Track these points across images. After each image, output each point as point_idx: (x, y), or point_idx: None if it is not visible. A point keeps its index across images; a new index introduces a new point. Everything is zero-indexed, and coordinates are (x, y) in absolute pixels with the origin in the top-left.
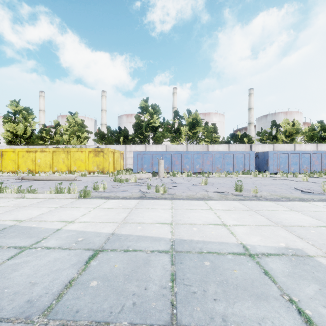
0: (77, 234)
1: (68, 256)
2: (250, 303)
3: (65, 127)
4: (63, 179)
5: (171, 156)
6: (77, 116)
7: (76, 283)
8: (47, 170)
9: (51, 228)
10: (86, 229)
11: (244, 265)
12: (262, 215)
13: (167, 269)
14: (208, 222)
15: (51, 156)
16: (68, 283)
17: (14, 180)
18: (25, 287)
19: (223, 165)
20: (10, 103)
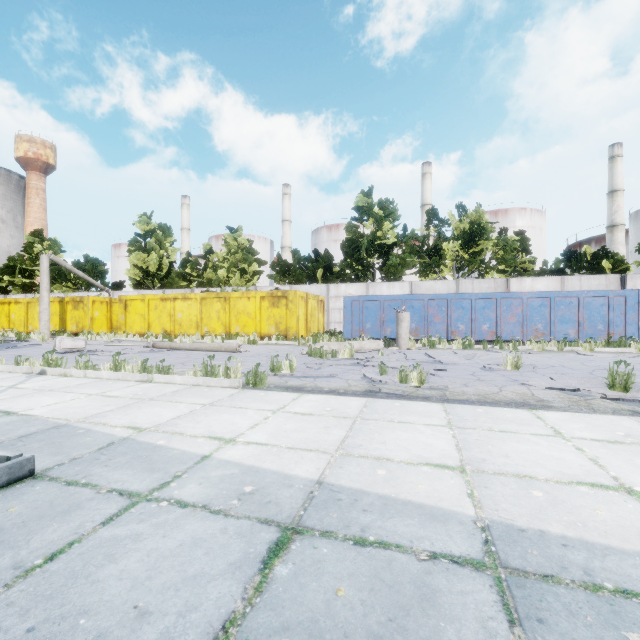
0: (241, 473)
1: (221, 537)
2: None
3: (221, 255)
4: (218, 348)
5: (424, 304)
6: (240, 235)
7: (239, 638)
8: (192, 333)
9: (191, 452)
10: (260, 463)
11: None
12: None
13: (500, 639)
14: (568, 475)
15: (198, 306)
16: (219, 631)
17: (141, 348)
18: (123, 619)
19: (552, 324)
20: (139, 220)
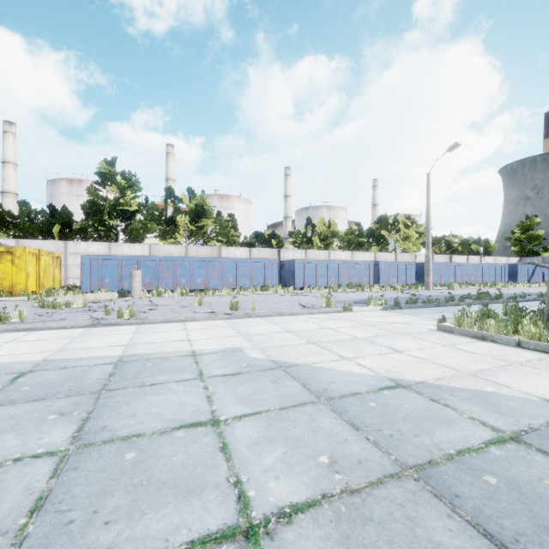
0: None
1: None
2: (169, 375)
3: None
4: None
5: (156, 263)
6: None
7: (4, 391)
8: None
9: None
10: (1, 361)
11: (183, 360)
12: (235, 330)
13: (108, 372)
14: (172, 340)
15: None
16: None
17: None
18: None
19: (237, 278)
20: None
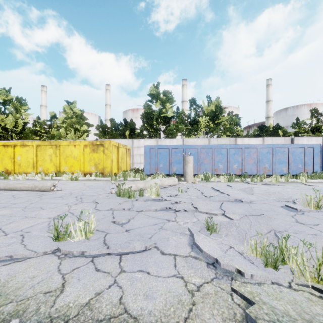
0: None
1: None
2: None
3: (61, 119)
4: (32, 187)
5: (197, 151)
6: (75, 106)
7: None
8: (29, 171)
9: None
10: None
11: None
12: None
13: None
14: None
15: (34, 151)
16: None
17: None
18: None
19: (274, 164)
20: None
